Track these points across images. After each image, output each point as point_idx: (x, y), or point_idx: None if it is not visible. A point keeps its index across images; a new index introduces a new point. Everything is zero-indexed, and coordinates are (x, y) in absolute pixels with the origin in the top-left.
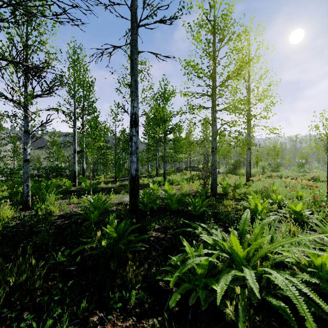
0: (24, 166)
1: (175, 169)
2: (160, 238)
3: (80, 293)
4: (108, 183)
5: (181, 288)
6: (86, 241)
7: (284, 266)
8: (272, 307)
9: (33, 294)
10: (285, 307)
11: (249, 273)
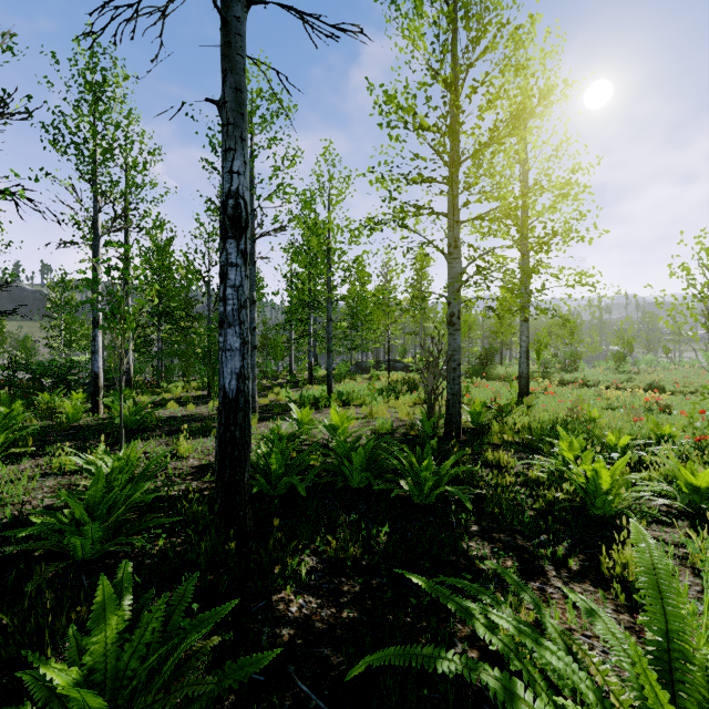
0: None
1: (351, 366)
2: (318, 630)
3: None
4: (188, 403)
5: None
6: None
7: None
8: None
9: None
10: None
11: None
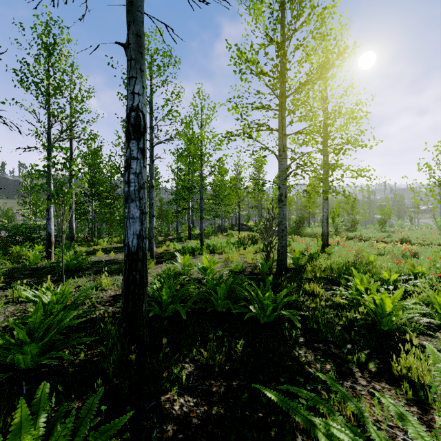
0: None
1: (215, 228)
2: (194, 425)
3: None
4: (111, 252)
5: None
6: None
7: None
8: None
9: None
10: None
11: None
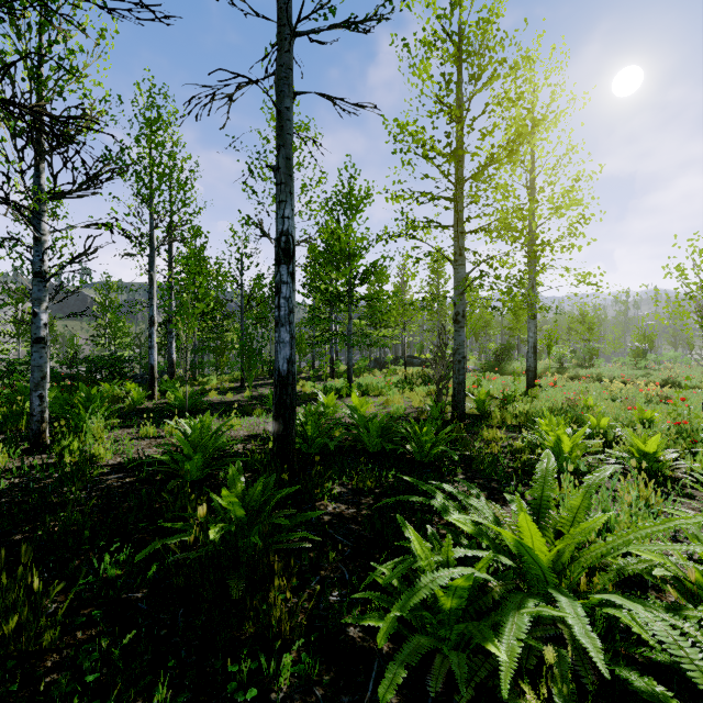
0: (34, 354)
1: (370, 362)
2: (346, 517)
3: (154, 661)
4: (226, 393)
5: (406, 650)
6: (173, 527)
7: (637, 582)
8: (628, 690)
9: (35, 666)
10: (668, 695)
11: (571, 608)
